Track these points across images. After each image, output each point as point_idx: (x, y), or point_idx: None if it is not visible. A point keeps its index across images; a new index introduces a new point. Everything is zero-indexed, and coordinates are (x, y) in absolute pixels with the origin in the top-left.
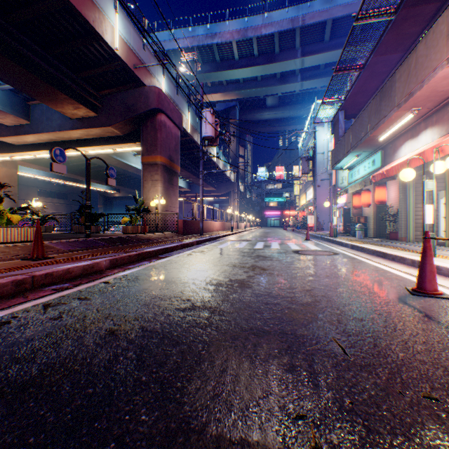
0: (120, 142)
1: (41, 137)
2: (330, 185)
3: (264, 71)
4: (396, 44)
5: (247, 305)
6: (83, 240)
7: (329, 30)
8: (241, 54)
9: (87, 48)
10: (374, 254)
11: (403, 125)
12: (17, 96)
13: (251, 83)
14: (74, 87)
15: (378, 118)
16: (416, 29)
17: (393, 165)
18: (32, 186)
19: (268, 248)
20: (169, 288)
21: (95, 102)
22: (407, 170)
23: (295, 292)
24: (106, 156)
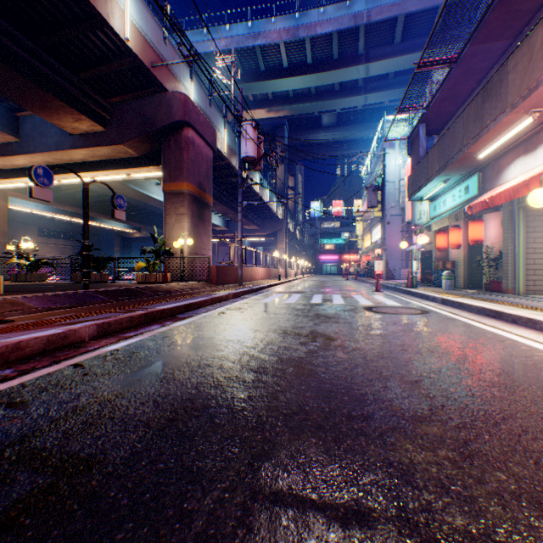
0: (135, 165)
1: (33, 158)
2: (402, 222)
3: (320, 80)
4: (502, 27)
5: (314, 422)
6: (73, 294)
7: (400, 29)
8: (291, 59)
9: (88, 39)
10: (480, 312)
11: (514, 136)
12: (2, 105)
13: (303, 97)
14: (72, 91)
15: (479, 127)
16: (533, 3)
17: (502, 189)
18: (32, 224)
19: (329, 303)
20: (177, 379)
21: (101, 112)
22: (541, 191)
23: (392, 387)
24: (120, 185)
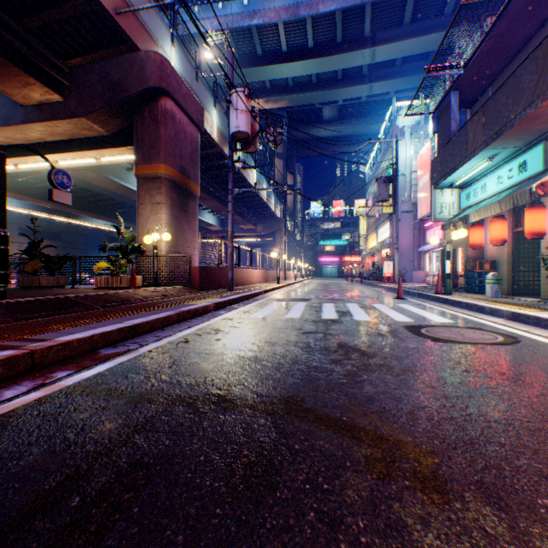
0: (104, 145)
1: None
2: (414, 219)
3: (322, 66)
4: None
5: None
6: None
7: (411, 8)
8: (290, 42)
9: None
10: None
11: None
12: None
13: (303, 86)
14: (12, 42)
15: None
16: None
17: None
18: (11, 223)
19: (350, 320)
20: None
21: (57, 75)
22: None
23: None
24: (97, 175)
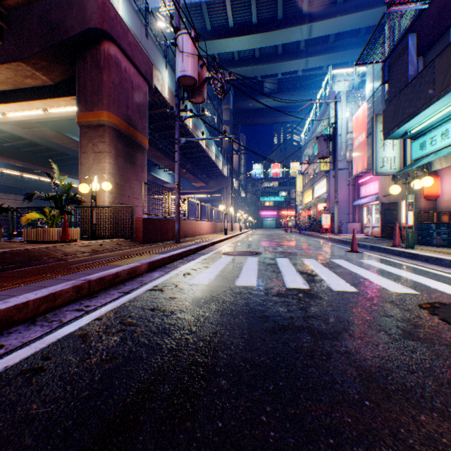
0: (49, 95)
1: None
2: (349, 176)
3: (264, 41)
4: None
5: None
6: None
7: None
8: (237, 18)
9: None
10: None
11: None
12: None
13: (248, 60)
14: None
15: None
16: None
17: None
18: None
19: (328, 290)
20: None
21: None
22: None
23: None
24: (55, 132)
